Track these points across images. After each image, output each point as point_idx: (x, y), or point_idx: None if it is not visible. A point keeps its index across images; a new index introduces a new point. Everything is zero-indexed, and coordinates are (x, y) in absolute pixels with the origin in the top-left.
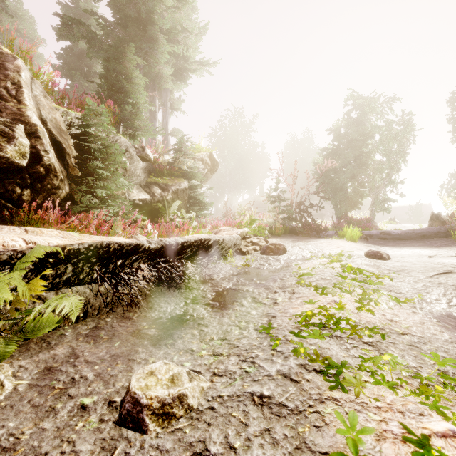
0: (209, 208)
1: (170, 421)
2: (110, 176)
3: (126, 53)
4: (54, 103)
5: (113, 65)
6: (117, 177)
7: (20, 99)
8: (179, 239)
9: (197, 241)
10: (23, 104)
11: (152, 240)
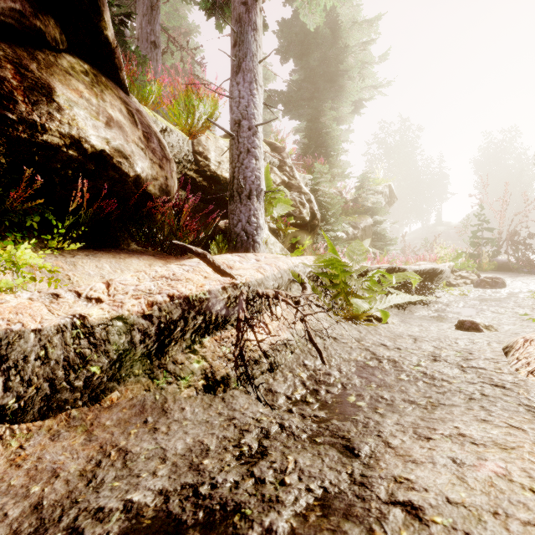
0: (395, 243)
1: (490, 331)
2: (336, 221)
3: (323, 111)
4: (297, 172)
5: (317, 125)
6: (341, 221)
7: (295, 177)
8: (419, 267)
9: (430, 270)
10: (297, 180)
11: (406, 267)
